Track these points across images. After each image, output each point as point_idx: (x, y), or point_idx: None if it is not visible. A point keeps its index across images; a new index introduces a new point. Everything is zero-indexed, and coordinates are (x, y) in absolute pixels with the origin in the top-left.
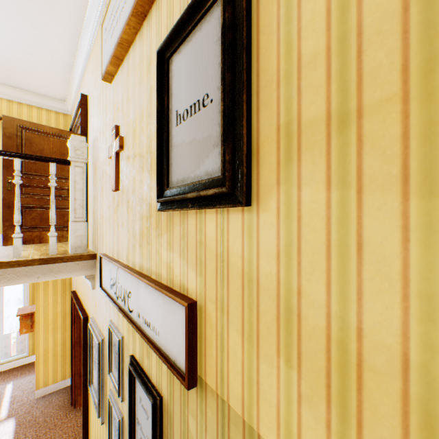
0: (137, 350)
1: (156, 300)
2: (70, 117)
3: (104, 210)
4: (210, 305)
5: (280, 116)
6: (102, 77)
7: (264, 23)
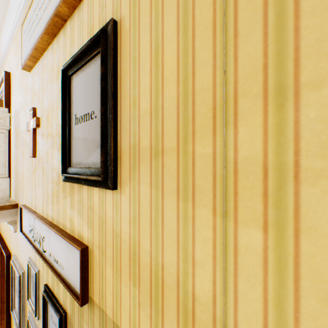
0: (50, 280)
1: (62, 244)
2: None
3: (24, 170)
4: (96, 249)
5: (131, 140)
6: (22, 67)
7: (123, 81)
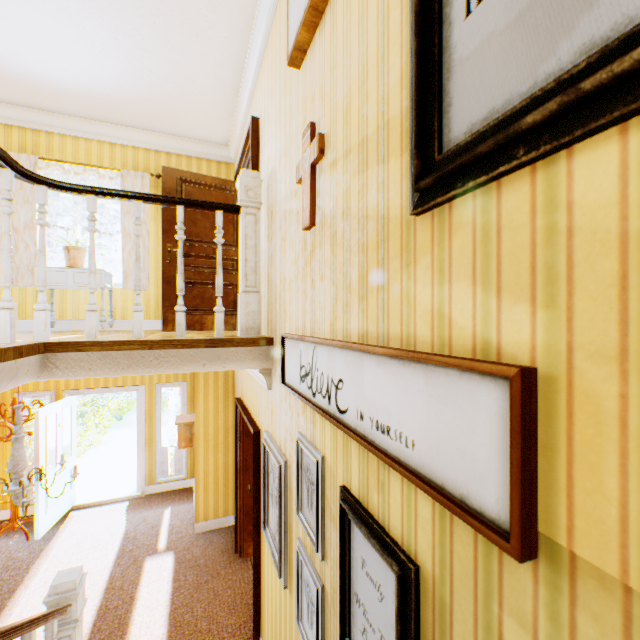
0: (353, 479)
1: (404, 382)
2: (233, 167)
3: (287, 270)
4: (593, 369)
5: None
6: (288, 60)
7: None
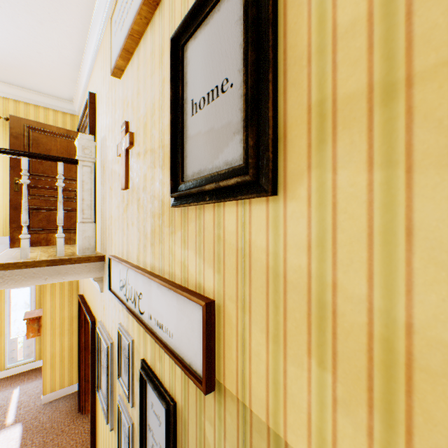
0: (148, 354)
1: (169, 300)
2: (77, 118)
3: (113, 211)
4: (230, 304)
5: (312, 94)
6: (111, 72)
7: None
